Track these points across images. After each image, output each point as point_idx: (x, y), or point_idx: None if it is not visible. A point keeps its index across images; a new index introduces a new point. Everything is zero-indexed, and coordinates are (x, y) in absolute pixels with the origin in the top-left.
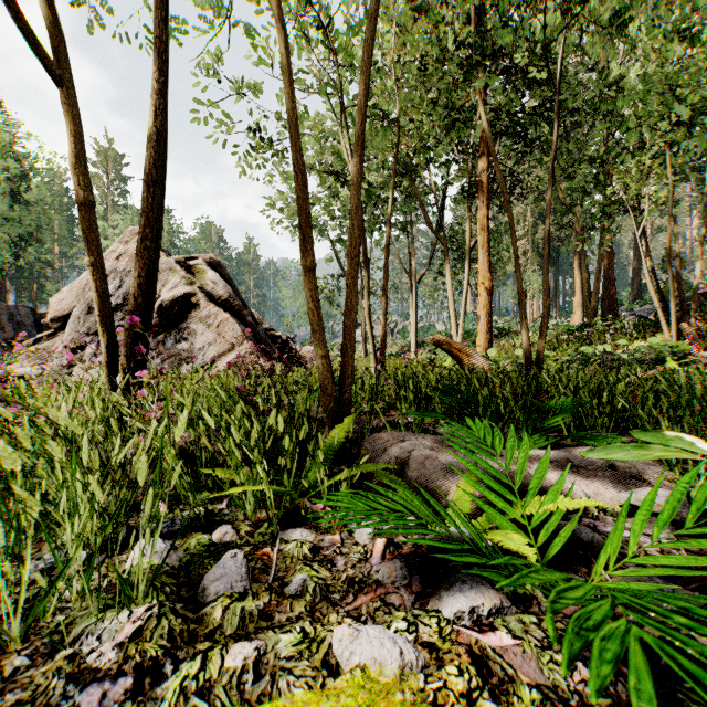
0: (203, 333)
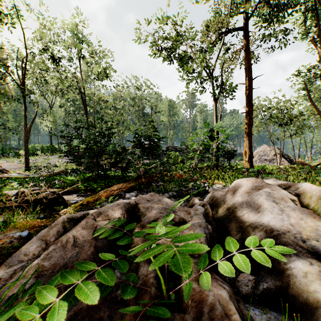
0: (278, 159)
